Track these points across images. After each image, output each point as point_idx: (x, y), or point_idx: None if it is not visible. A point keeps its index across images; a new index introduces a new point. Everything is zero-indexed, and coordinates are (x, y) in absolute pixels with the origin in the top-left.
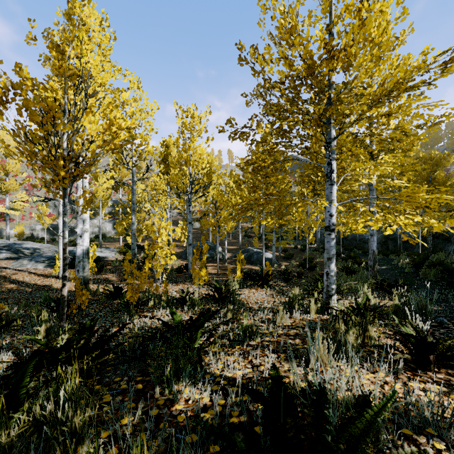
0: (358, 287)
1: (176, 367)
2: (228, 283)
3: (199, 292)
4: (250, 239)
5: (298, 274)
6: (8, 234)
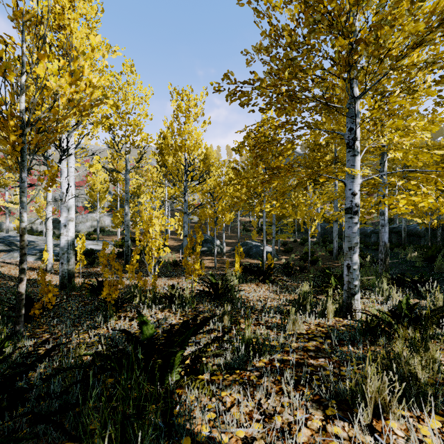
0: (371, 283)
1: (125, 435)
2: (226, 277)
3: (194, 287)
4: (249, 233)
5: (300, 268)
6: (7, 227)
